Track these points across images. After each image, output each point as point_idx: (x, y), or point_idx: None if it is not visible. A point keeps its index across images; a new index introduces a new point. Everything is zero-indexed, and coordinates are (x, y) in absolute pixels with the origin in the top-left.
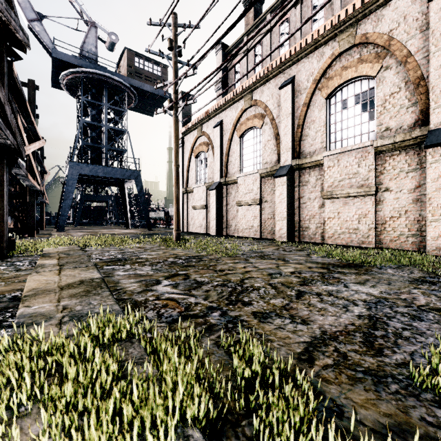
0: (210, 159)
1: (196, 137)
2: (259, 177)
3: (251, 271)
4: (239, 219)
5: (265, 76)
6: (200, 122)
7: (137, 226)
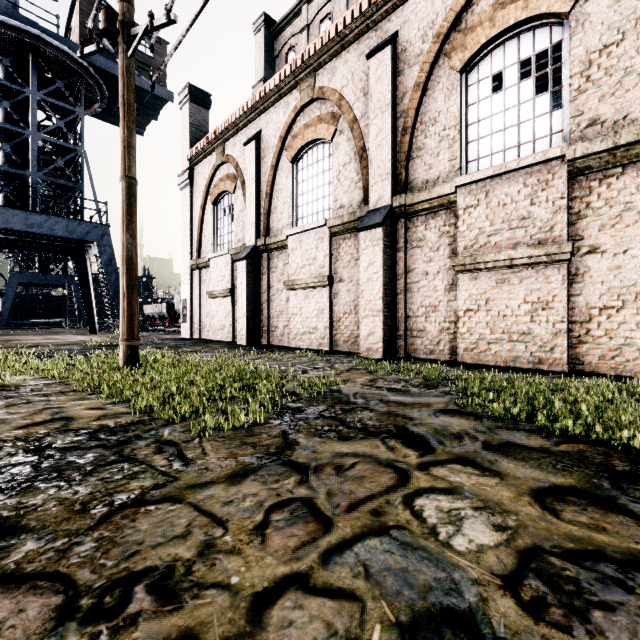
0: (239, 205)
1: (215, 166)
2: (328, 234)
3: (288, 583)
4: (291, 315)
5: (340, 38)
6: (221, 137)
7: (111, 329)
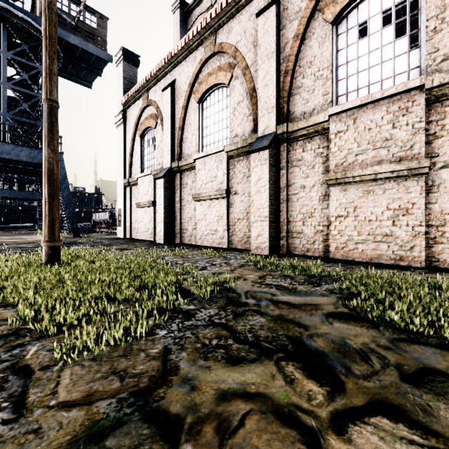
0: (159, 137)
1: (141, 108)
2: (226, 157)
3: None
4: (197, 220)
5: (235, 3)
6: (146, 86)
7: (66, 231)
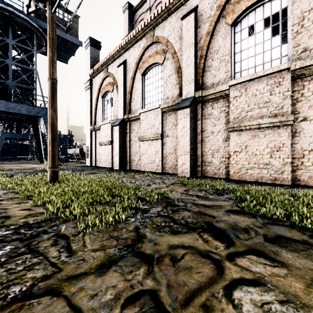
0: (115, 98)
1: (103, 78)
2: (160, 112)
3: None
4: (141, 154)
5: (167, 10)
6: (106, 63)
7: None
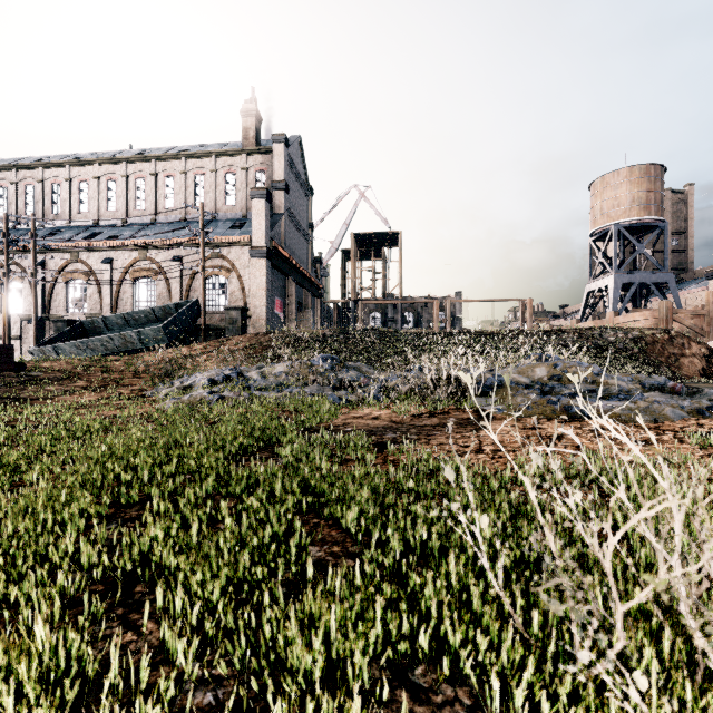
0: None
1: None
2: None
3: None
4: None
5: None
6: None
7: None
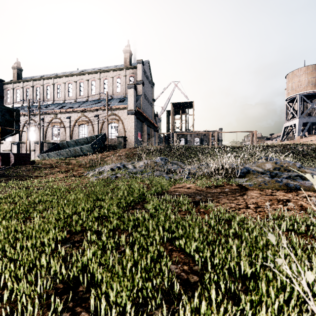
0: None
1: None
2: (11, 143)
3: None
4: None
5: None
6: None
7: None
